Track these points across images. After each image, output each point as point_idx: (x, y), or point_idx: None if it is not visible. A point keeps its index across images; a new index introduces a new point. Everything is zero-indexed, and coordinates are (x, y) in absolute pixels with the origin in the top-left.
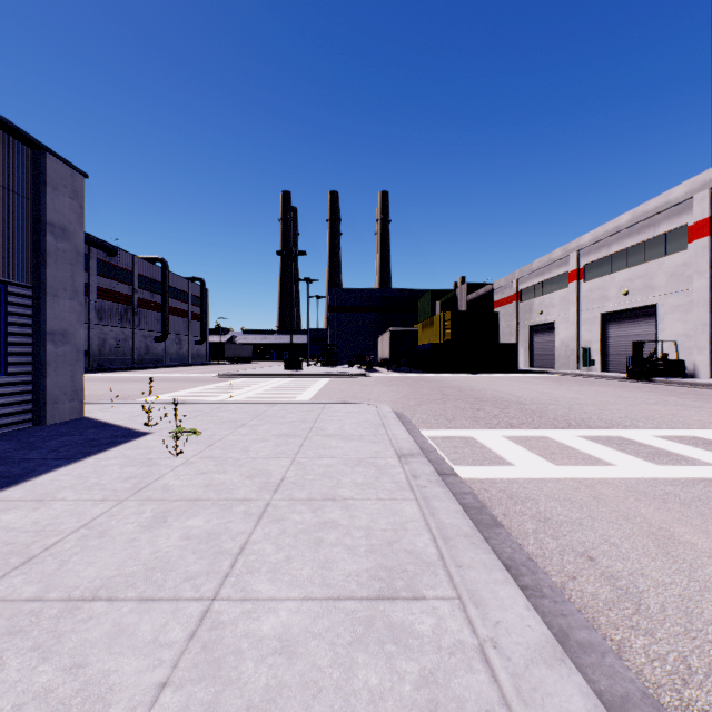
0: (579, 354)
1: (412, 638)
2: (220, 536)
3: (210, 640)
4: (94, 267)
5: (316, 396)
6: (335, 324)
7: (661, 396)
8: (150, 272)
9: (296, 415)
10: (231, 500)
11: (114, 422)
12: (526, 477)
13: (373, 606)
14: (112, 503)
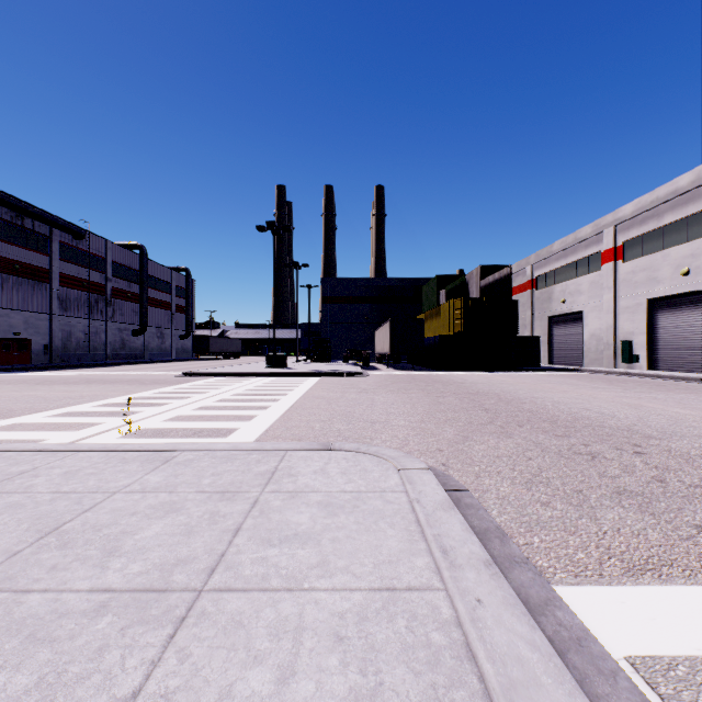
0: (616, 348)
1: None
2: None
3: None
4: (56, 251)
5: (287, 414)
6: (328, 316)
7: None
8: (127, 259)
9: (166, 529)
10: None
11: None
12: None
13: None
14: None
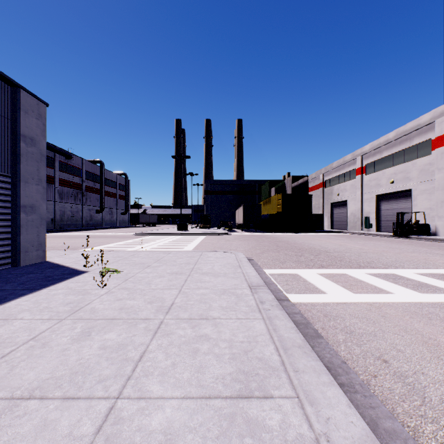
0: (362, 220)
1: (264, 432)
2: (127, 347)
3: (112, 434)
4: (57, 166)
5: (196, 247)
6: (209, 202)
7: (416, 247)
8: (93, 169)
9: (183, 260)
10: (137, 319)
11: (64, 264)
12: (335, 302)
13: (234, 404)
14: (55, 321)
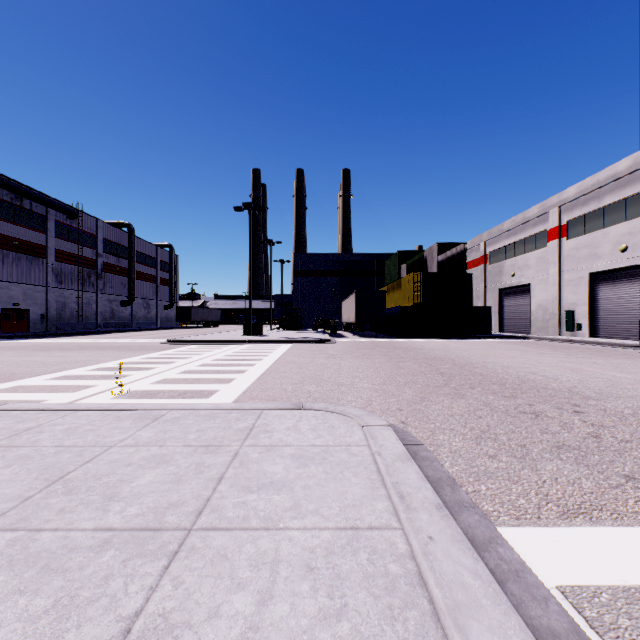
0: (560, 318)
1: None
2: None
3: None
4: (52, 229)
5: (262, 377)
6: (299, 288)
7: None
8: (116, 236)
9: (158, 478)
10: None
11: None
12: None
13: None
14: None
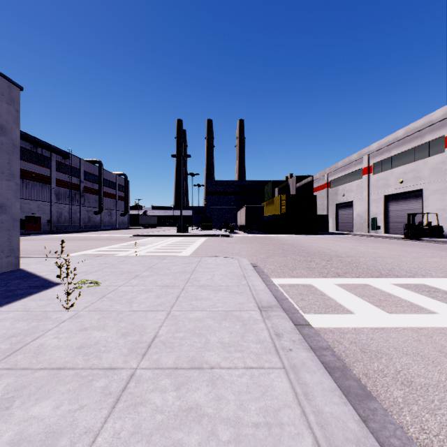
0: (369, 222)
1: None
2: (59, 440)
3: None
4: (54, 166)
5: (196, 251)
6: (210, 203)
7: (433, 251)
8: (91, 169)
9: (178, 267)
10: (96, 368)
11: (38, 273)
12: (369, 327)
13: None
14: None
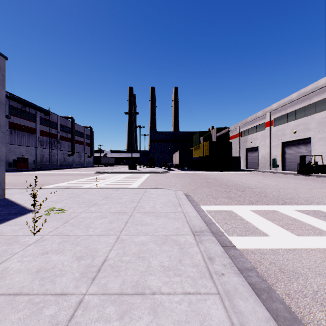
0: (270, 162)
1: None
2: None
3: None
4: (38, 120)
5: (142, 183)
6: (153, 147)
7: (321, 183)
8: (66, 123)
9: (128, 197)
10: (49, 294)
11: (19, 202)
12: (283, 248)
13: None
14: None
